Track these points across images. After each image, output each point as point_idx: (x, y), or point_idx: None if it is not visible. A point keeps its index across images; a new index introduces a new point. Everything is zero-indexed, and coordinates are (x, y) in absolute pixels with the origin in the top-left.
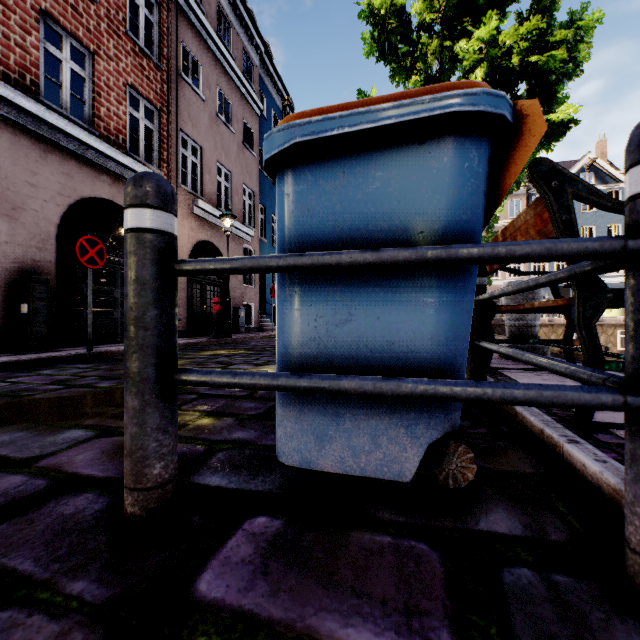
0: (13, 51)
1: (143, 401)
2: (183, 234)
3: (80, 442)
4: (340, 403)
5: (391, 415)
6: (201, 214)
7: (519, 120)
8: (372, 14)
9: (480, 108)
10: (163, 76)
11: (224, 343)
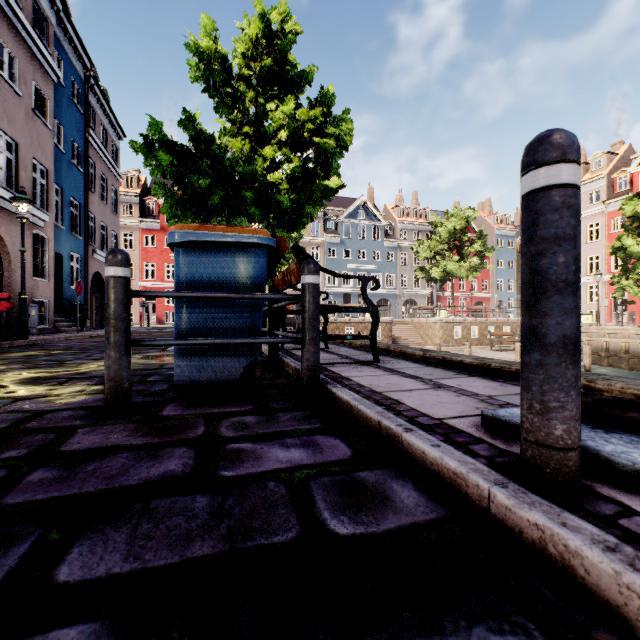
0: None
1: (121, 354)
2: None
3: (9, 403)
4: (209, 353)
5: (232, 356)
6: None
7: (279, 243)
8: (199, 51)
9: (264, 243)
10: None
11: (21, 345)
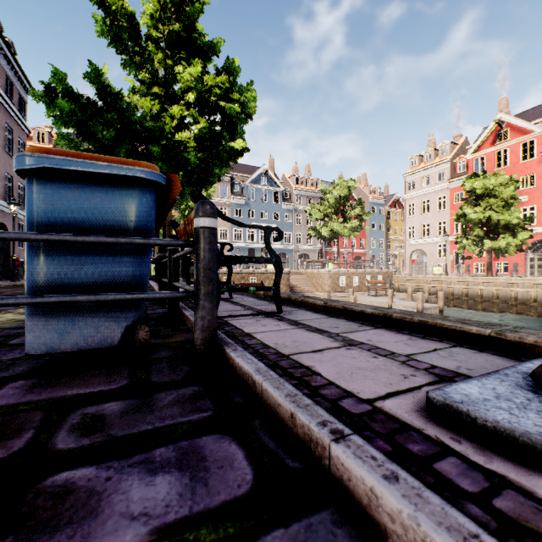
0: None
1: None
2: None
3: None
4: (76, 313)
5: (107, 315)
6: None
7: (171, 182)
8: (104, 4)
9: (150, 178)
10: None
11: None
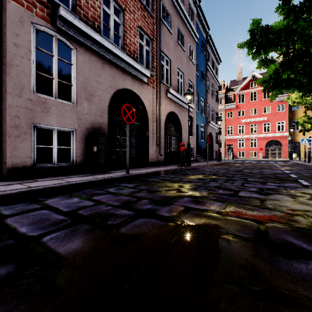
0: (90, 10)
1: None
2: (162, 108)
3: None
4: None
5: None
6: (170, 97)
7: None
8: None
9: None
10: (153, 21)
11: (189, 169)
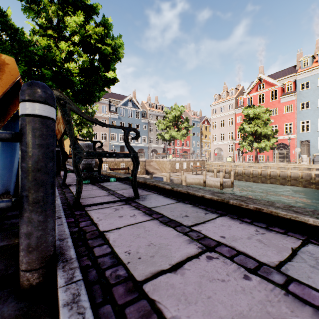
0: None
1: None
2: None
3: None
4: None
5: None
6: None
7: (4, 64)
8: None
9: None
10: None
11: None
